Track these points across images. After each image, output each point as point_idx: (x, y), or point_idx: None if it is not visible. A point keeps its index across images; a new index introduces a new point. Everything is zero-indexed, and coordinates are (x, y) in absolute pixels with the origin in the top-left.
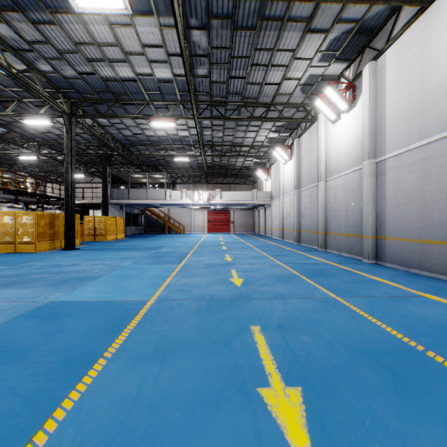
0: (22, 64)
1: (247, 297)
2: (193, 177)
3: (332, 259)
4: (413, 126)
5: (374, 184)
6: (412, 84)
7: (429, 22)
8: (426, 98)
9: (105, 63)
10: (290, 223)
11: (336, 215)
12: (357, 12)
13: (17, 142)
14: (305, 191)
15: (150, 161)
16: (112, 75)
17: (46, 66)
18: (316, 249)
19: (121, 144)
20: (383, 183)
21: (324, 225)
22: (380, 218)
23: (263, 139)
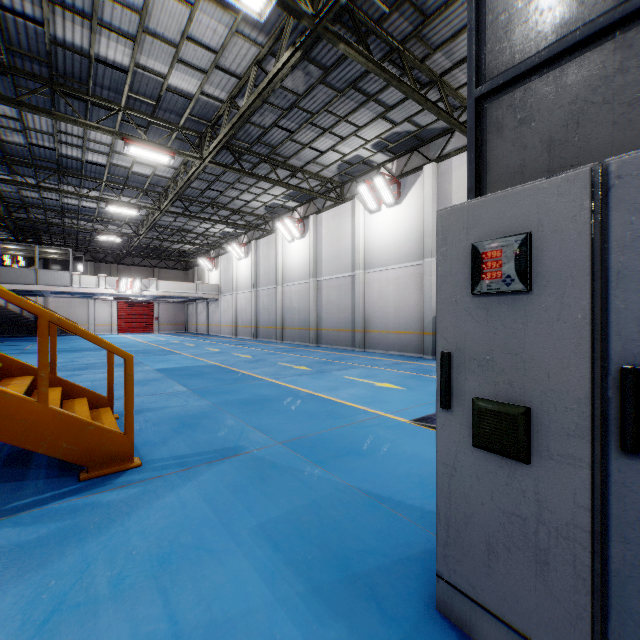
0: None
1: (264, 359)
2: (92, 252)
3: (291, 346)
4: (335, 265)
5: (316, 294)
6: (334, 241)
7: (341, 212)
8: (340, 253)
9: (78, 148)
10: (245, 320)
11: (291, 314)
12: (307, 186)
13: None
14: (263, 291)
15: (33, 226)
16: (76, 155)
17: None
18: (275, 342)
19: (5, 202)
20: (321, 295)
21: (282, 321)
22: (320, 317)
23: (217, 231)
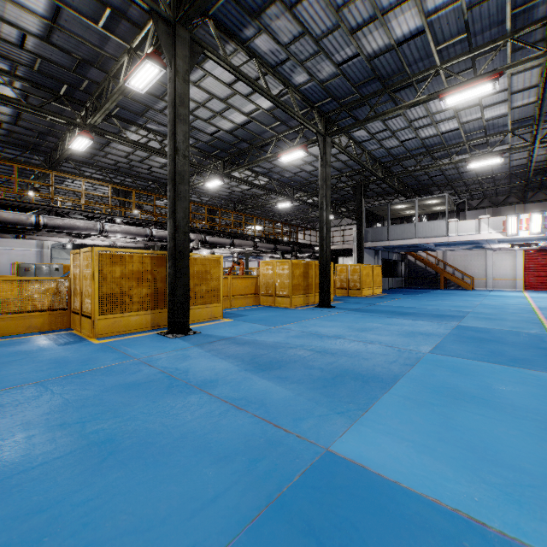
0: (279, 86)
1: None
2: (490, 197)
3: None
4: None
5: None
6: None
7: None
8: None
9: (374, 24)
10: None
11: None
12: None
13: (275, 189)
14: None
15: (418, 182)
16: (382, 44)
17: (301, 75)
18: None
19: (381, 164)
20: None
21: None
22: None
23: None
